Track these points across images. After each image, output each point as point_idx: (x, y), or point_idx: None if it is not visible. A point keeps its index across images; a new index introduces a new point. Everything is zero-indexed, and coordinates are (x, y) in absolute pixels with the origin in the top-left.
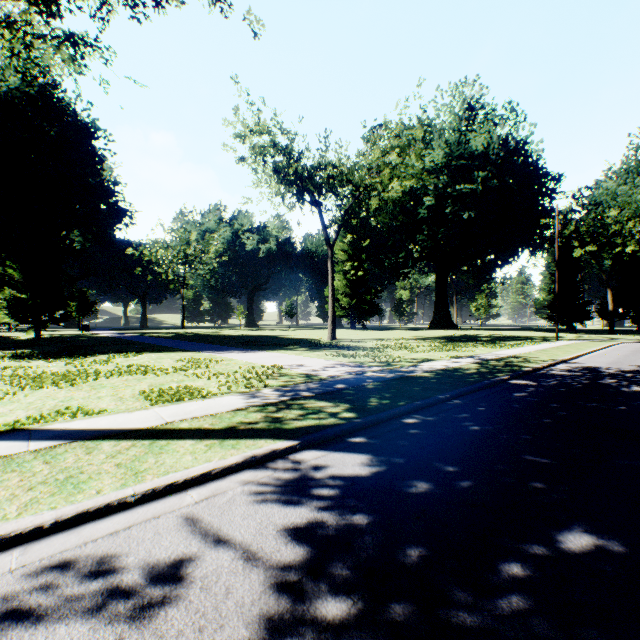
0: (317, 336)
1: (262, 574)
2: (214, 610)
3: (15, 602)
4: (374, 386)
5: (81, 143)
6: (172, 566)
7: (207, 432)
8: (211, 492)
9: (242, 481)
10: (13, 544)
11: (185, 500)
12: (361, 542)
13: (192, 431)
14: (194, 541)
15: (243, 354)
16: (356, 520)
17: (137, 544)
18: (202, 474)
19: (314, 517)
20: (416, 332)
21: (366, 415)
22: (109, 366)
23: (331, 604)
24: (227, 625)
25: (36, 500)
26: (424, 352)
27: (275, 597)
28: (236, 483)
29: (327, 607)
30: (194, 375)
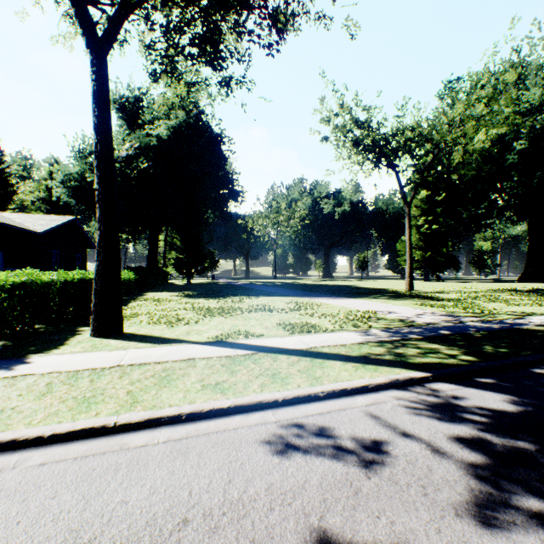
0: (392, 287)
1: (451, 464)
2: (425, 477)
3: (288, 439)
4: (481, 335)
5: (214, 149)
6: (375, 442)
7: (346, 357)
8: (373, 400)
9: (394, 397)
10: (265, 407)
11: (356, 402)
12: (537, 463)
13: (334, 355)
14: (381, 430)
15: (334, 300)
16: (522, 445)
17: (341, 423)
18: (362, 386)
19: (476, 434)
20: (503, 285)
21: (487, 360)
22: (244, 305)
23: (530, 501)
24: (442, 489)
25: (264, 384)
26: (524, 305)
27: (473, 482)
28: (389, 397)
29: (527, 502)
30: (306, 314)
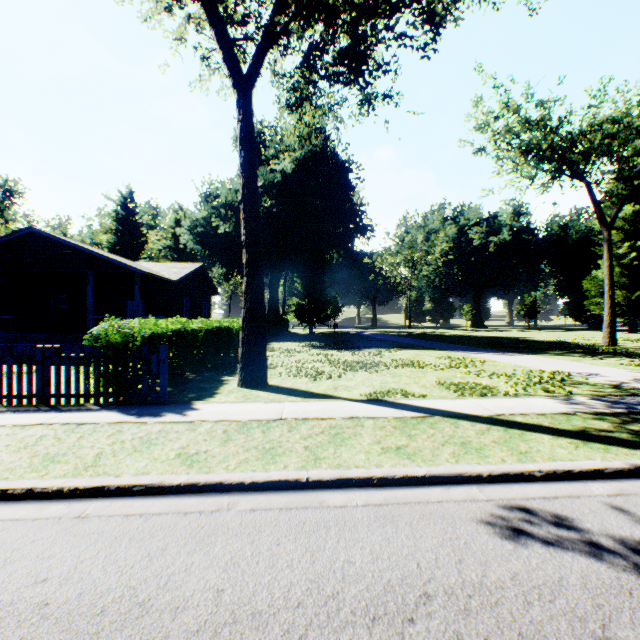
0: (579, 340)
1: None
2: None
3: (513, 523)
4: None
5: (340, 178)
6: None
7: (554, 430)
8: (616, 490)
9: None
10: (466, 481)
11: (591, 489)
12: None
13: (535, 426)
14: None
15: (500, 356)
16: None
17: (580, 514)
18: (593, 470)
19: None
20: None
21: None
22: (384, 358)
23: None
24: None
25: (456, 454)
26: None
27: None
28: None
29: None
30: (469, 373)
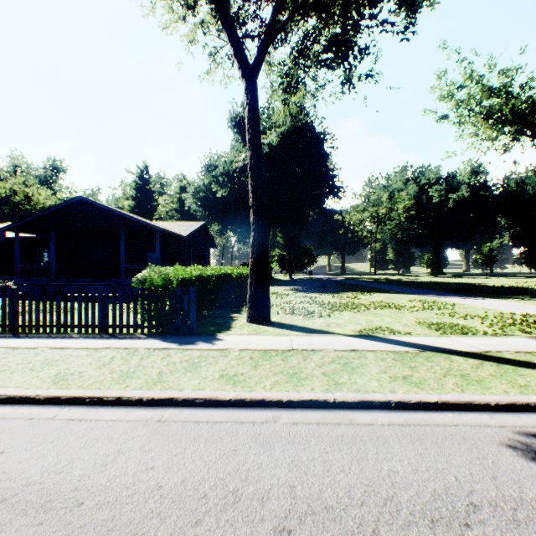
0: None
1: None
2: None
3: (532, 448)
4: None
5: (317, 148)
6: None
7: None
8: None
9: None
10: (474, 409)
11: None
12: None
13: (525, 363)
14: None
15: (467, 300)
16: None
17: None
18: None
19: None
20: None
21: None
22: (361, 301)
23: None
24: None
25: (459, 384)
26: None
27: None
28: None
29: None
30: (443, 314)
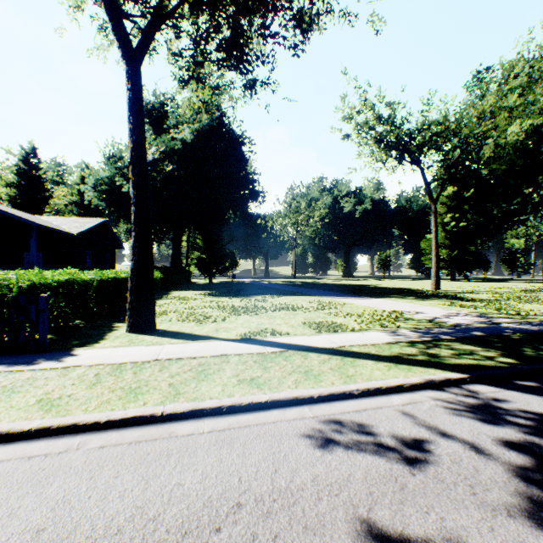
0: (417, 286)
1: (499, 466)
2: (472, 477)
3: (327, 434)
4: (519, 337)
5: (236, 150)
6: (416, 441)
7: (377, 356)
8: (409, 400)
9: (430, 397)
10: (301, 403)
11: (392, 401)
12: None
13: (365, 354)
14: (421, 429)
15: (357, 300)
16: None
17: (378, 421)
18: (396, 385)
19: (522, 438)
20: (538, 285)
21: (528, 363)
22: (267, 303)
23: None
24: (491, 490)
25: (298, 381)
26: None
27: (523, 485)
28: (426, 397)
29: None
30: (330, 314)
